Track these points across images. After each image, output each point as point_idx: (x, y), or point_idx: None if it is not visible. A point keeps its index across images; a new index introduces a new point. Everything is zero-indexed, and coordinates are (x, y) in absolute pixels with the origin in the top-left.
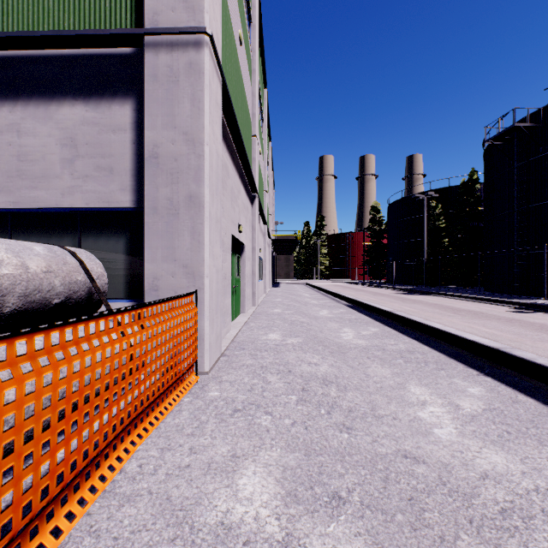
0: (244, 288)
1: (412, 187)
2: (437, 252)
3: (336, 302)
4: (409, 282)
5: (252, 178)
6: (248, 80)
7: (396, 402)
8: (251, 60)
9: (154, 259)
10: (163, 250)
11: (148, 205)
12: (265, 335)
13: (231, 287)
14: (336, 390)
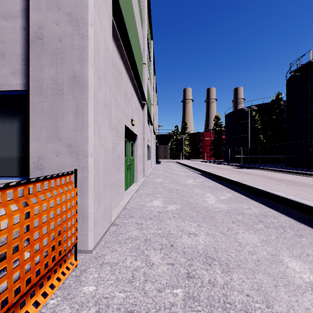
0: (136, 165)
1: (240, 104)
2: (256, 143)
3: (197, 174)
4: (238, 161)
5: (142, 89)
6: (140, 23)
7: (283, 286)
8: (142, 12)
9: (39, 138)
10: (48, 129)
11: (33, 86)
12: (150, 201)
13: (126, 164)
14: (221, 272)
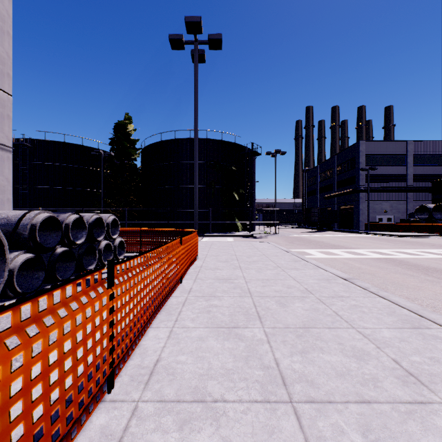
0: None
1: None
2: None
3: None
4: None
5: None
6: None
7: None
8: None
9: None
10: None
11: None
12: None
13: None
14: None
